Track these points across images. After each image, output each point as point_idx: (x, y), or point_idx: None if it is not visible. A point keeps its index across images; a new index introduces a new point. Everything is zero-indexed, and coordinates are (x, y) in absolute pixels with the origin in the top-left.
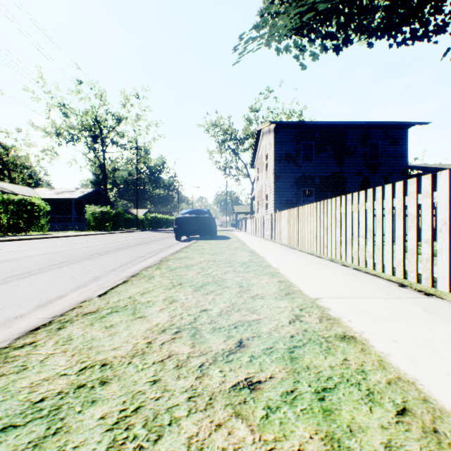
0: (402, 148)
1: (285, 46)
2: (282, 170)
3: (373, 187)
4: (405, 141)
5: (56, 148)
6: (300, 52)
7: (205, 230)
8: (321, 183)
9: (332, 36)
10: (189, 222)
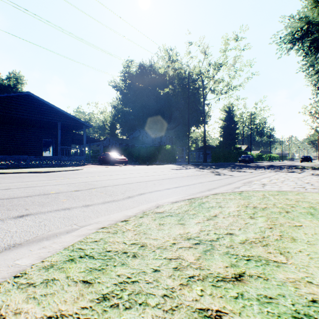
0: None
1: None
2: None
3: None
4: None
5: None
6: None
7: (309, 160)
8: None
9: None
10: (304, 158)
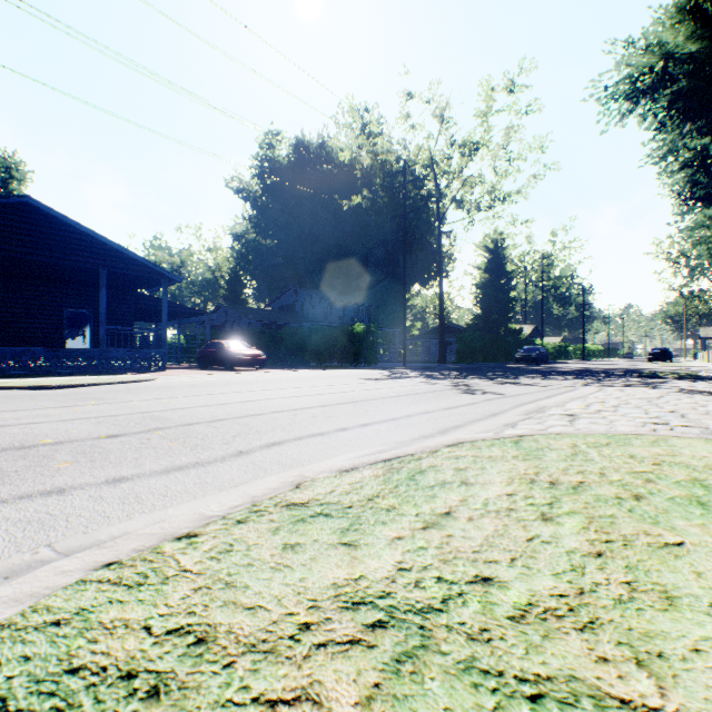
0: None
1: None
2: None
3: None
4: None
5: None
6: None
7: (666, 358)
8: None
9: None
10: (656, 354)
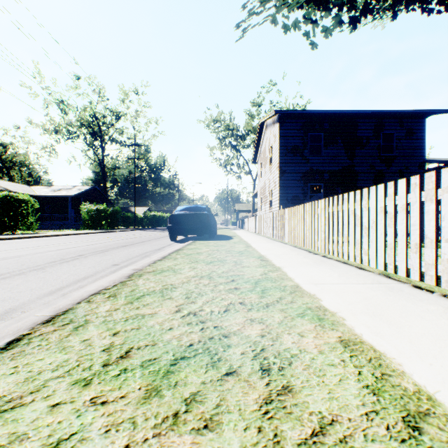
0: (419, 139)
1: (294, 22)
2: (288, 163)
3: (388, 181)
4: (423, 131)
5: (54, 145)
6: (312, 24)
7: (203, 229)
8: (331, 178)
9: (352, 1)
10: (185, 220)
